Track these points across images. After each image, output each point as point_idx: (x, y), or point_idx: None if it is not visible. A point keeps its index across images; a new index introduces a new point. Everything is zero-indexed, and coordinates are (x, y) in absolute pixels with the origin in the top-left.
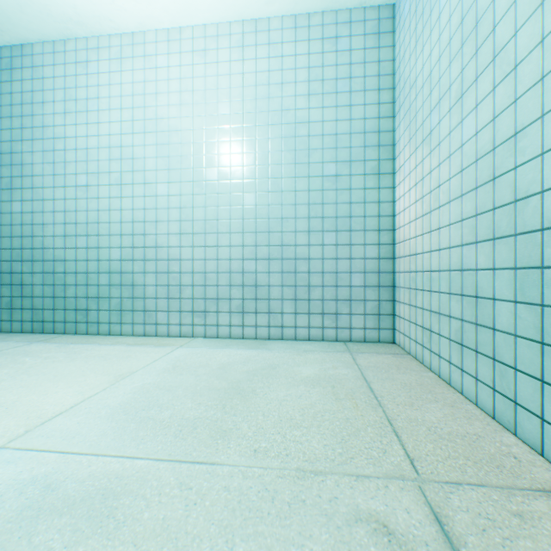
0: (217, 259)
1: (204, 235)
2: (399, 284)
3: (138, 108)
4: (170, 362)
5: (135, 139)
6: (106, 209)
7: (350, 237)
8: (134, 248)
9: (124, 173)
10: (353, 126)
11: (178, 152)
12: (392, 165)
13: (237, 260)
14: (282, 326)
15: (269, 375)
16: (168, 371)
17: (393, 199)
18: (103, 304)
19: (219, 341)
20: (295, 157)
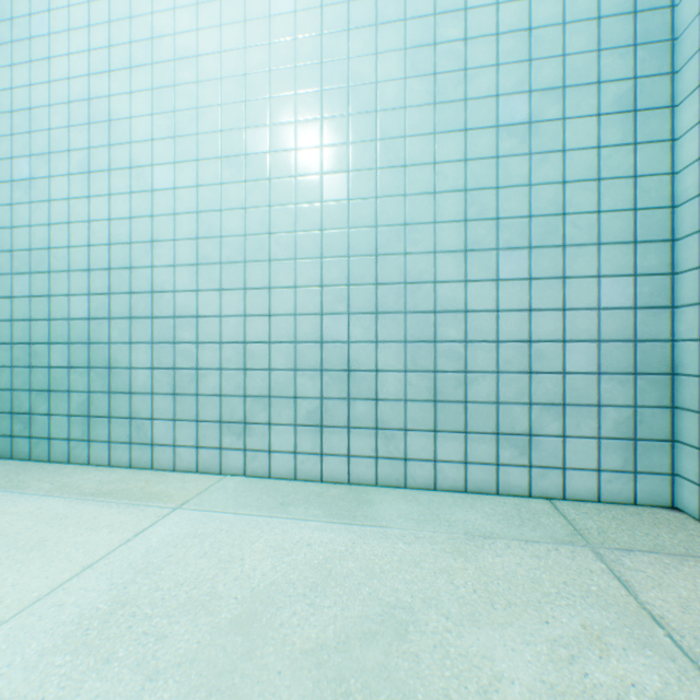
0: (268, 314)
1: (242, 265)
2: (698, 369)
3: (118, 20)
4: (119, 576)
5: (113, 81)
6: (62, 222)
7: (563, 259)
8: (112, 295)
9: (94, 150)
10: (570, 7)
11: (193, 101)
12: (668, 87)
13: (308, 316)
14: (405, 458)
15: (388, 695)
16: (78, 637)
17: (670, 167)
18: (58, 403)
19: (269, 488)
20: (434, 88)
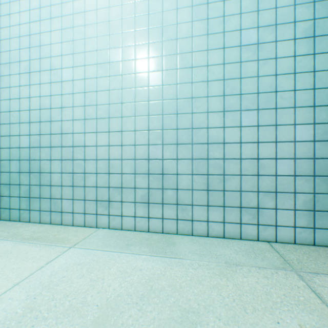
0: (121, 145)
1: (108, 120)
2: None
3: None
4: (32, 291)
5: (42, 25)
6: (16, 98)
7: (276, 115)
8: (41, 135)
9: (32, 61)
10: None
11: (82, 35)
12: None
13: (142, 145)
14: (192, 220)
15: None
16: None
17: None
18: (14, 190)
19: (121, 235)
20: (207, 26)
